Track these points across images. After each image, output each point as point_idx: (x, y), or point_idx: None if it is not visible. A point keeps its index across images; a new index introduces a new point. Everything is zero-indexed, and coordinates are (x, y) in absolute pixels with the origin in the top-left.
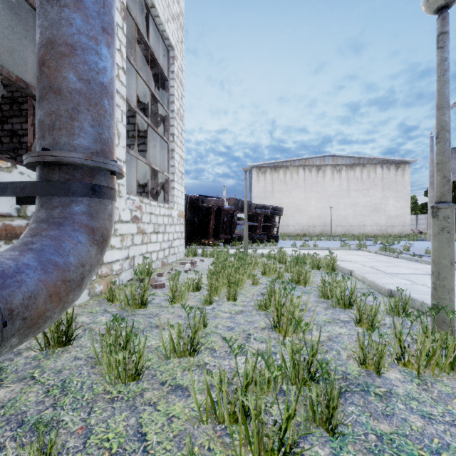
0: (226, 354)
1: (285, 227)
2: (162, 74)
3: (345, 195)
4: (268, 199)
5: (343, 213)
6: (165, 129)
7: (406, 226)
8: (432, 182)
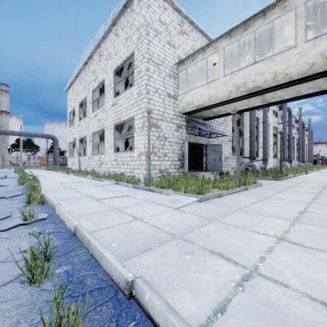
0: None
1: None
2: None
3: None
4: None
5: None
6: None
7: None
8: None
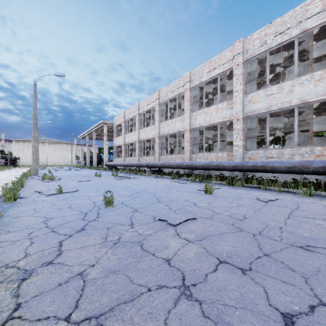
0: None
1: (29, 163)
2: None
3: (53, 152)
4: (21, 152)
5: (53, 158)
6: None
7: (74, 163)
8: (72, 151)
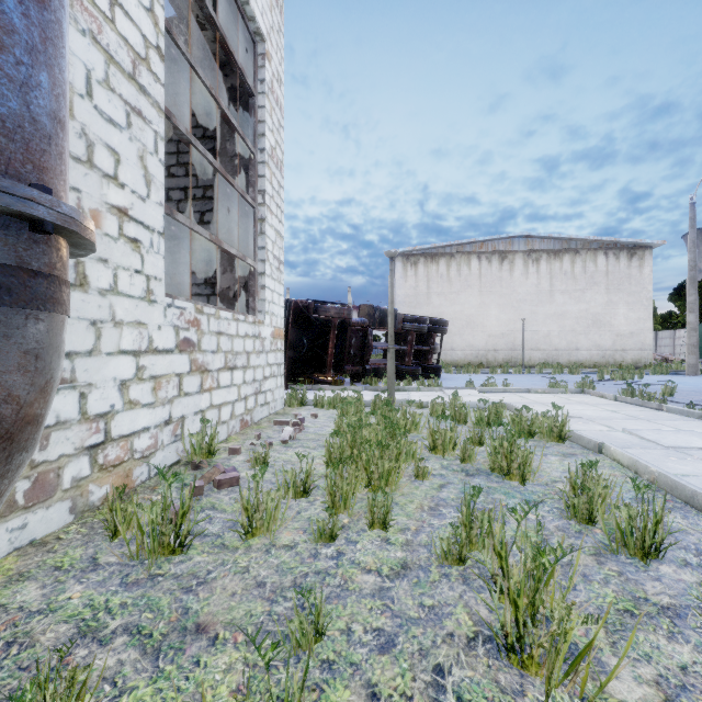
0: None
1: (448, 352)
2: (242, 83)
3: (545, 300)
4: (422, 306)
5: (543, 329)
6: (249, 182)
7: (646, 351)
8: (694, 279)
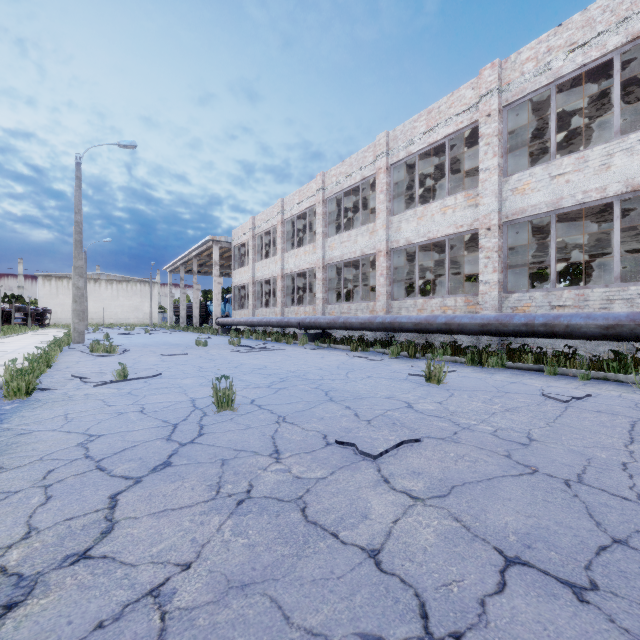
0: None
1: (69, 320)
2: None
3: (116, 299)
4: (54, 299)
5: (115, 311)
6: None
7: (156, 319)
8: (151, 298)
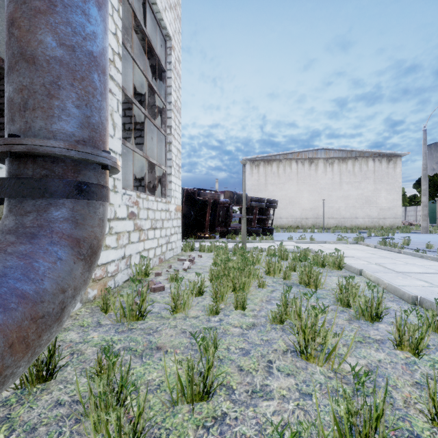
0: (248, 396)
1: (278, 219)
2: (159, 64)
3: (337, 188)
4: (262, 191)
5: (336, 205)
6: (162, 121)
7: (398, 219)
8: (426, 175)
